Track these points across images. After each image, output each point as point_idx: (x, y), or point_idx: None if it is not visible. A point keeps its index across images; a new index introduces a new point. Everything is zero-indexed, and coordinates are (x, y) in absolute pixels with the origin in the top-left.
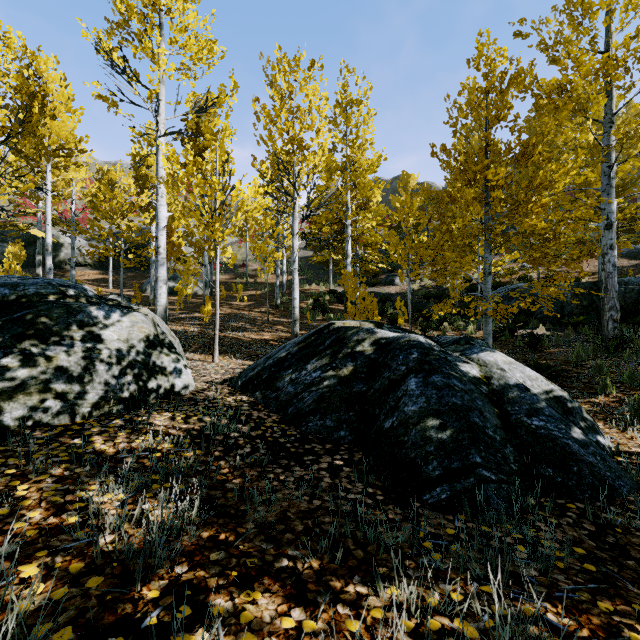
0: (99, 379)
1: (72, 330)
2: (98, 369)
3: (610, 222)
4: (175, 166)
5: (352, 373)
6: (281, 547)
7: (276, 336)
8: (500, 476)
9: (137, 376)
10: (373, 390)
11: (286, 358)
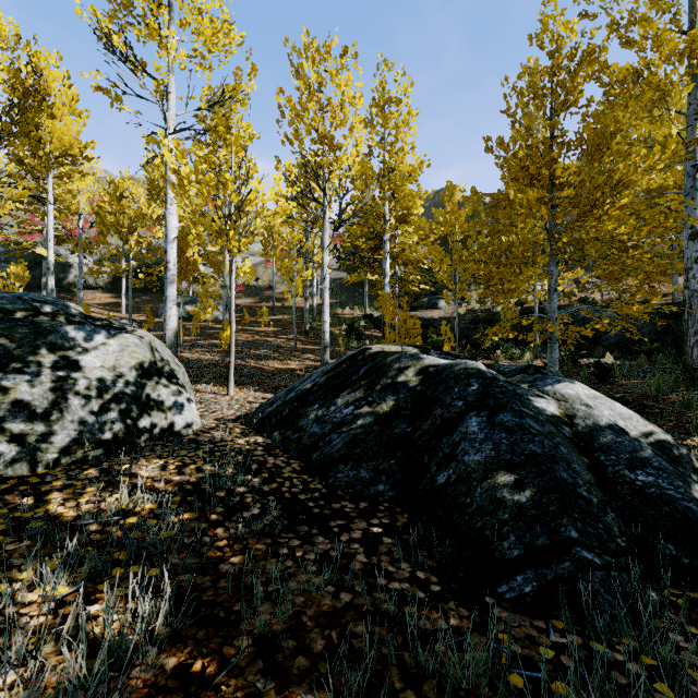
0: (72, 416)
1: (40, 354)
2: (71, 404)
3: (695, 231)
4: (180, 161)
5: (393, 409)
6: (287, 686)
7: (304, 365)
8: (606, 558)
9: (124, 412)
10: (420, 432)
11: (311, 390)
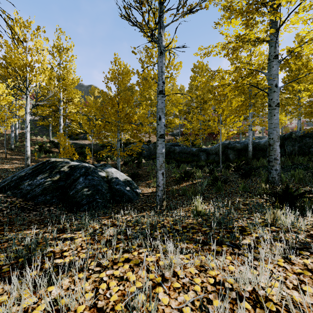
0: None
1: None
2: None
3: None
4: None
5: (59, 178)
6: (30, 226)
7: (13, 166)
8: (103, 200)
9: None
10: (67, 183)
11: (25, 175)
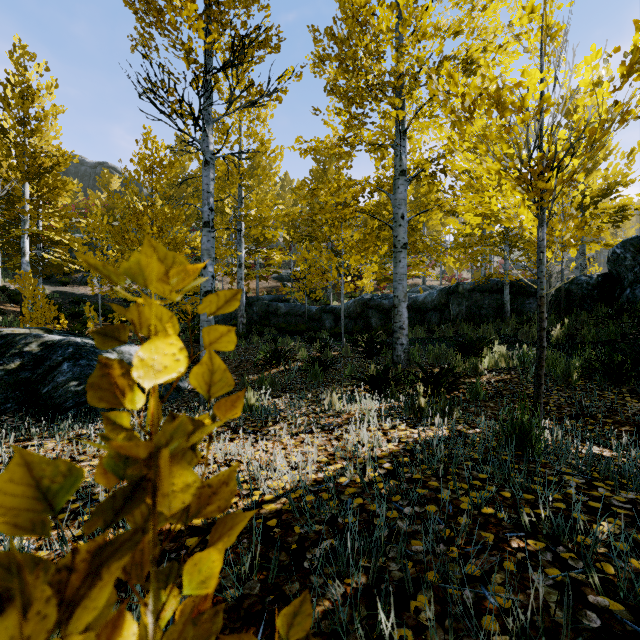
0: None
1: None
2: None
3: (241, 263)
4: None
5: (20, 366)
6: None
7: None
8: None
9: None
10: (37, 374)
11: None
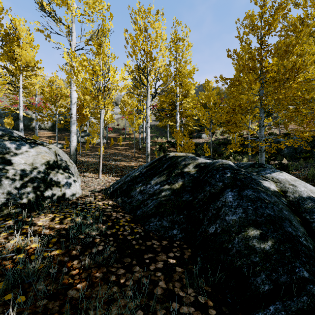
0: (3, 190)
1: None
2: (3, 183)
3: None
4: (73, 60)
5: (181, 187)
6: None
7: (138, 164)
8: None
9: (36, 188)
10: (197, 200)
11: (138, 176)
